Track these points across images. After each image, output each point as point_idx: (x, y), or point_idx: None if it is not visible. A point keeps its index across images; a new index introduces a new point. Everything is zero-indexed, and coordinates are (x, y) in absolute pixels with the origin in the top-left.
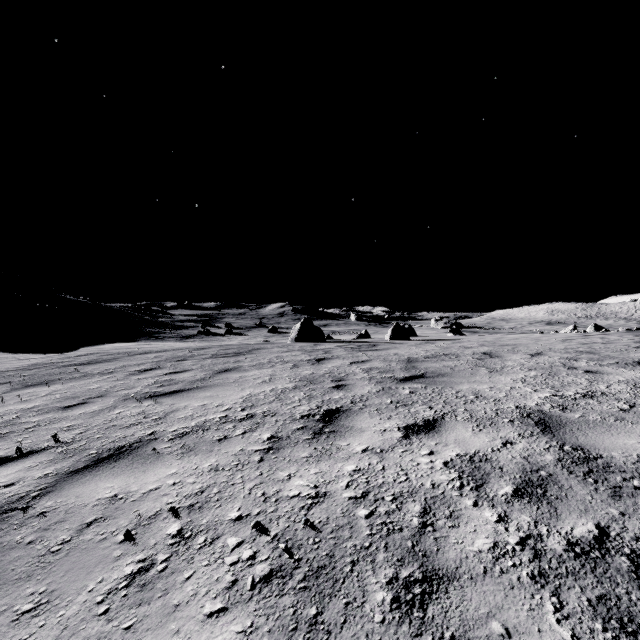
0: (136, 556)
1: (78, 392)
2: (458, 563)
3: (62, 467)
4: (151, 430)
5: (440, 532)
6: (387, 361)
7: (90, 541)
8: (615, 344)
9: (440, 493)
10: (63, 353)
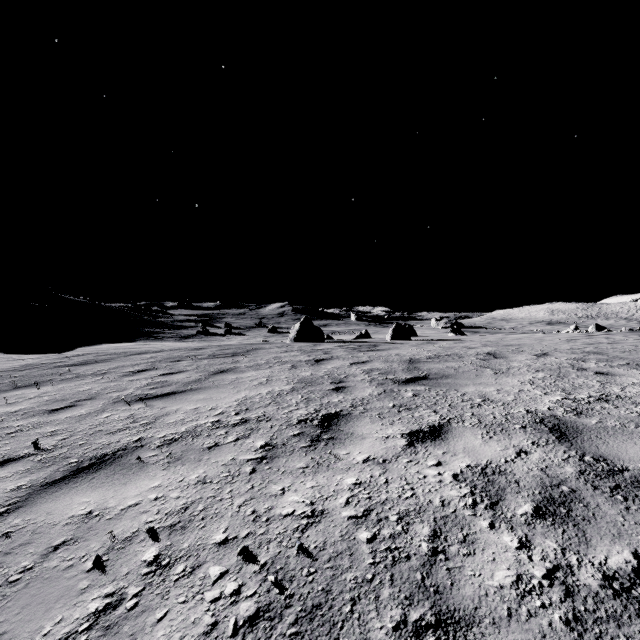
0: (104, 589)
1: (67, 394)
2: (477, 602)
3: (38, 478)
4: (138, 436)
5: (453, 561)
6: (388, 362)
7: (55, 569)
8: (622, 344)
9: (451, 512)
10: (58, 353)
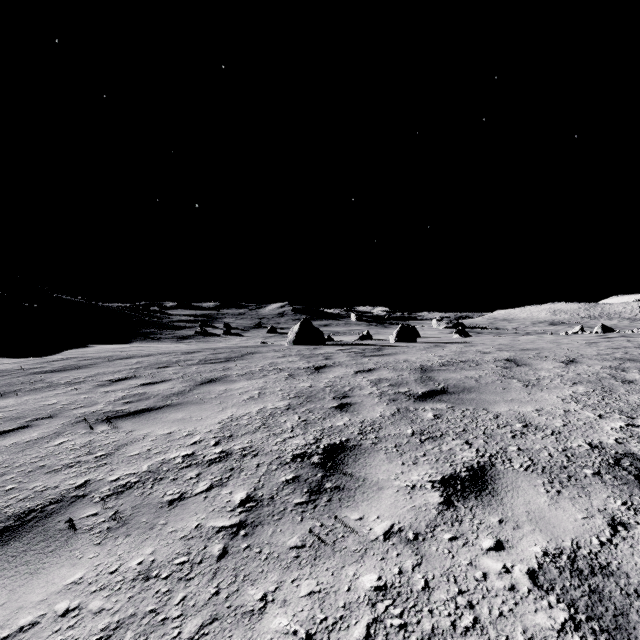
0: None
1: (27, 410)
2: None
3: None
4: (85, 478)
5: None
6: (397, 370)
7: None
8: None
9: None
10: (40, 357)
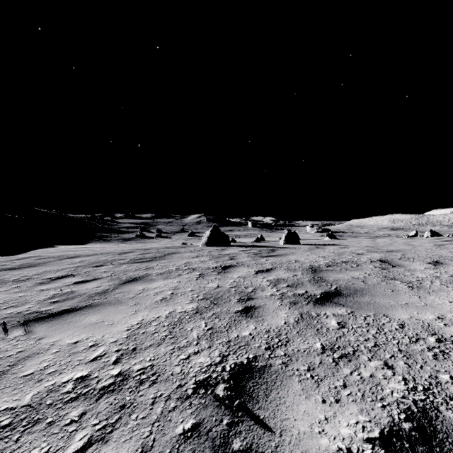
0: None
1: None
2: None
3: None
4: None
5: None
6: (291, 270)
7: None
8: None
9: None
10: (9, 256)
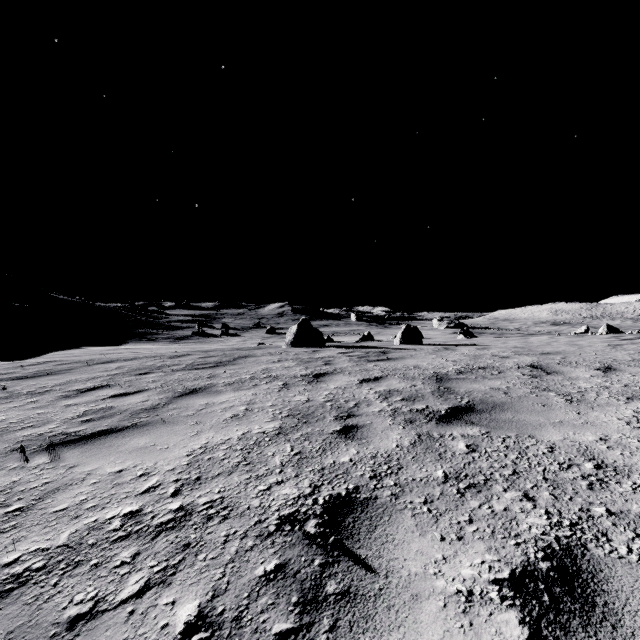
0: None
1: None
2: None
3: None
4: None
5: None
6: (409, 379)
7: None
8: None
9: None
10: (17, 361)
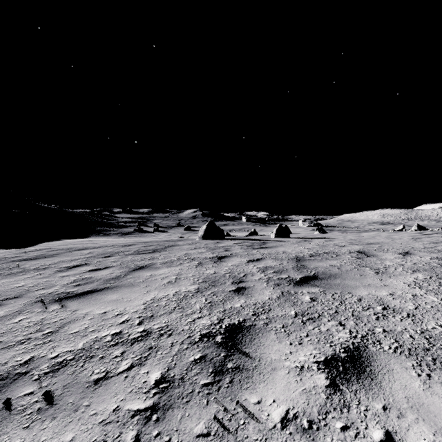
0: None
1: (1, 291)
2: None
3: None
4: (30, 354)
5: None
6: (279, 259)
7: None
8: None
9: None
10: (21, 248)
